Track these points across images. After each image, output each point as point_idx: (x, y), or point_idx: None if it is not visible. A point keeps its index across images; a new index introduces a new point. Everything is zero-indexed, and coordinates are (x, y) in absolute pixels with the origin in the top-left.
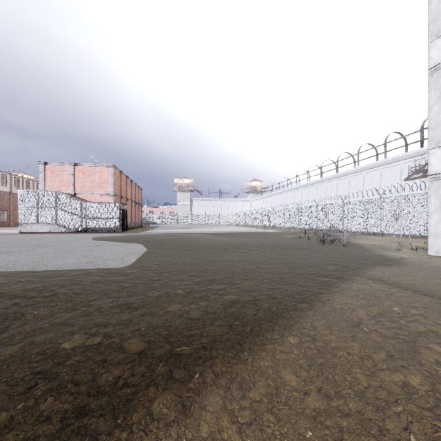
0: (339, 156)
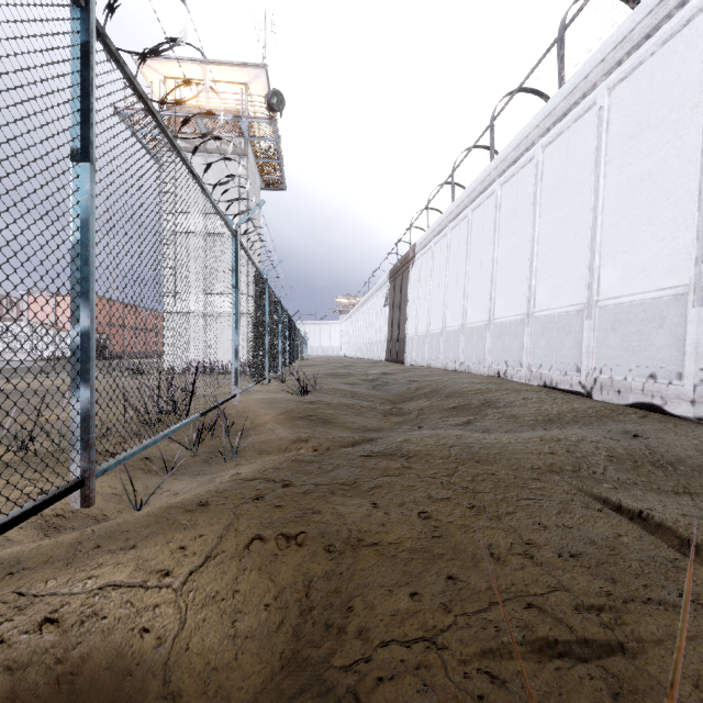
0: (370, 274)
